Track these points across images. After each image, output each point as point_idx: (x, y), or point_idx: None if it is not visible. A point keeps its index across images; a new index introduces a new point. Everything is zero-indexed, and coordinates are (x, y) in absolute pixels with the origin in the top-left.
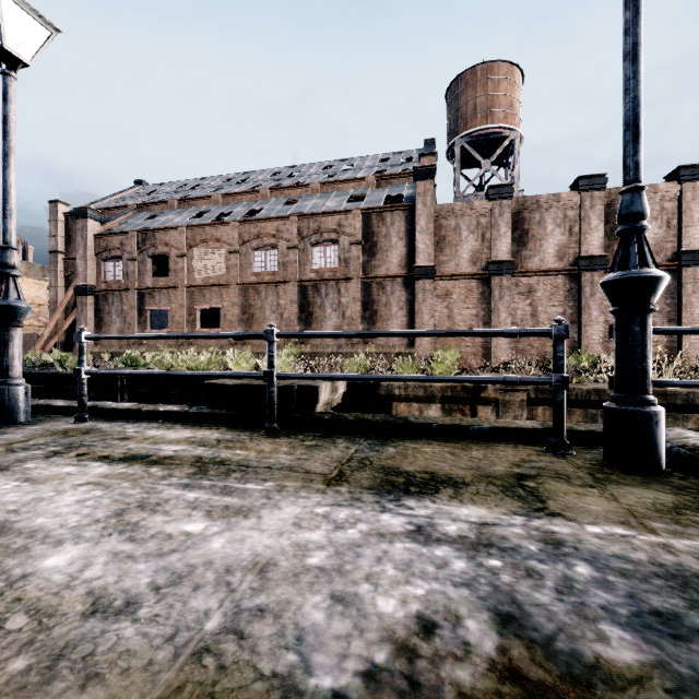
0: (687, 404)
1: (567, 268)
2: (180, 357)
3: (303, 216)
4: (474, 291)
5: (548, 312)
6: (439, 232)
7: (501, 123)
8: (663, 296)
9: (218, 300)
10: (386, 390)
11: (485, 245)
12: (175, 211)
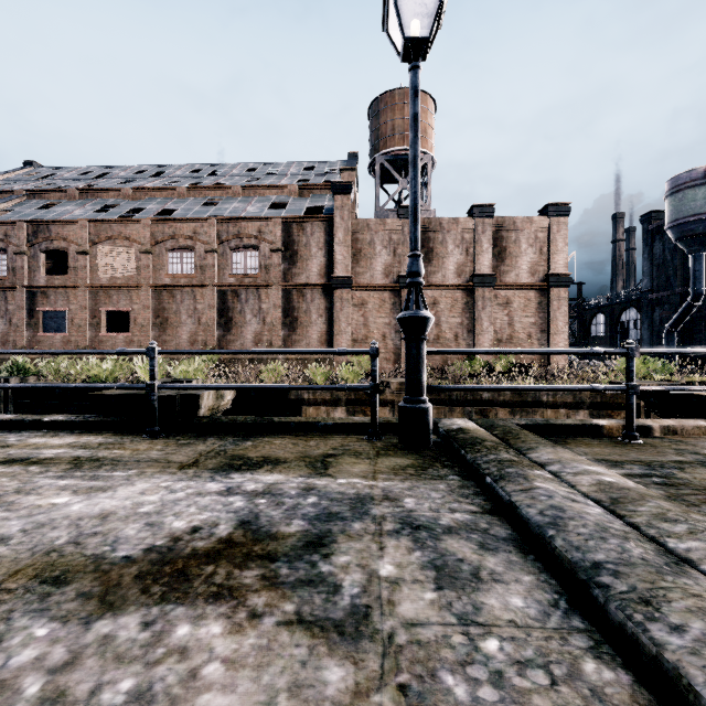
0: (535, 401)
1: (464, 284)
2: (80, 364)
3: (222, 220)
4: (387, 301)
5: (449, 322)
6: (356, 245)
7: None
8: (537, 311)
9: (128, 303)
10: (296, 395)
11: (396, 259)
12: (75, 202)
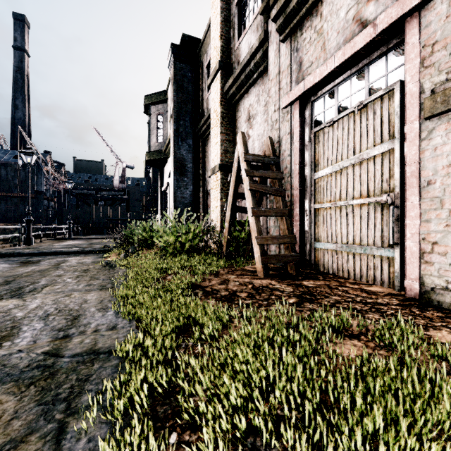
0: None
1: None
2: None
3: None
4: None
5: None
6: None
7: None
8: None
9: None
10: None
11: None
12: None
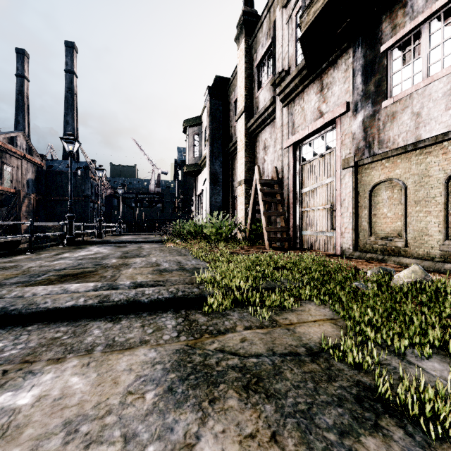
0: None
1: None
2: None
3: None
4: None
5: None
6: None
7: None
8: None
9: None
10: None
11: None
12: None
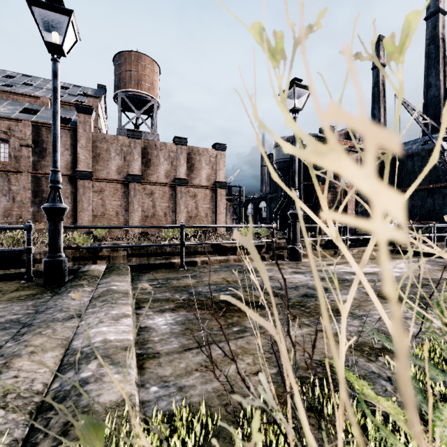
0: (195, 251)
1: (170, 183)
2: None
3: None
4: (119, 190)
5: (161, 206)
6: (96, 150)
7: (146, 92)
8: (210, 201)
9: None
10: None
11: (126, 163)
12: None
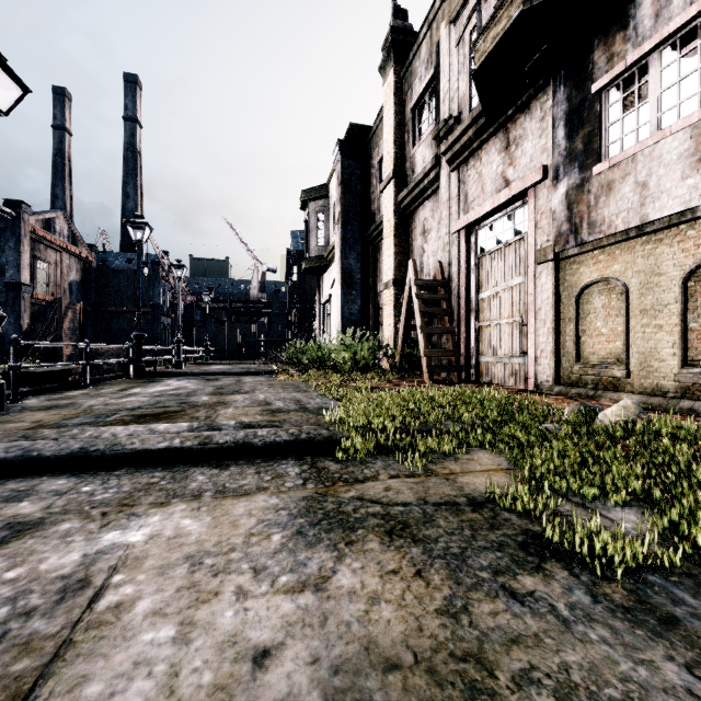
0: None
1: None
2: None
3: None
4: None
5: None
6: None
7: None
8: None
9: None
10: None
11: None
12: None
